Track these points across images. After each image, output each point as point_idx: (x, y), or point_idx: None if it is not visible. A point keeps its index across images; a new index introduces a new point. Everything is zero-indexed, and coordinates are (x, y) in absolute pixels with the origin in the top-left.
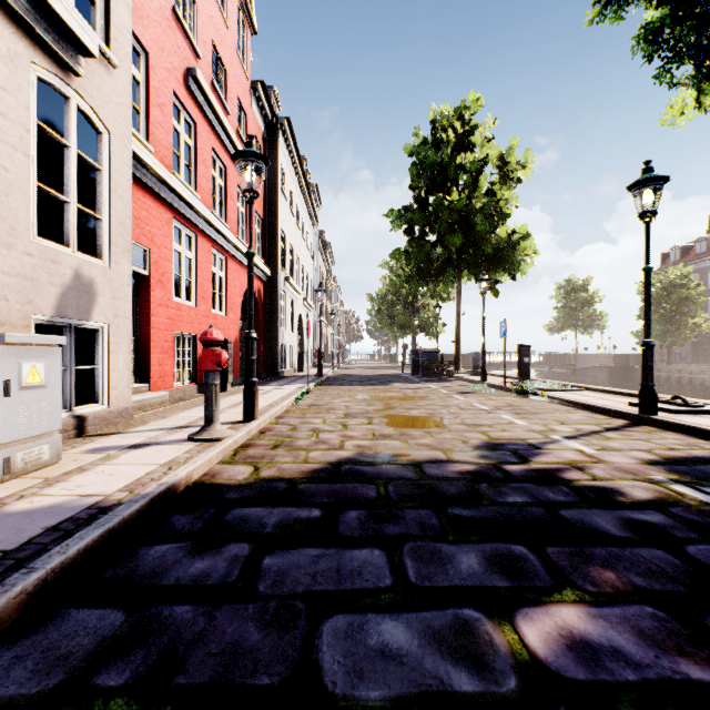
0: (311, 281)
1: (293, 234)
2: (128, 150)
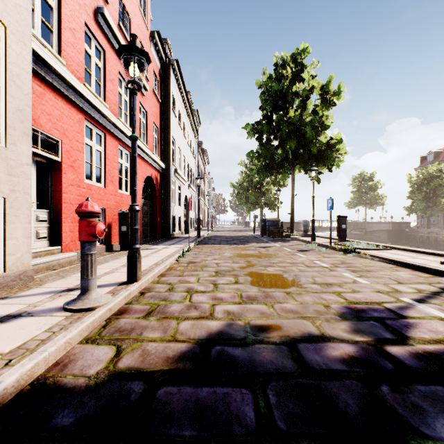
0: (193, 173)
1: (181, 141)
2: (27, 47)
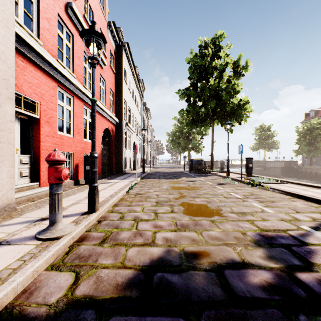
0: (139, 126)
1: (130, 102)
2: (11, 31)
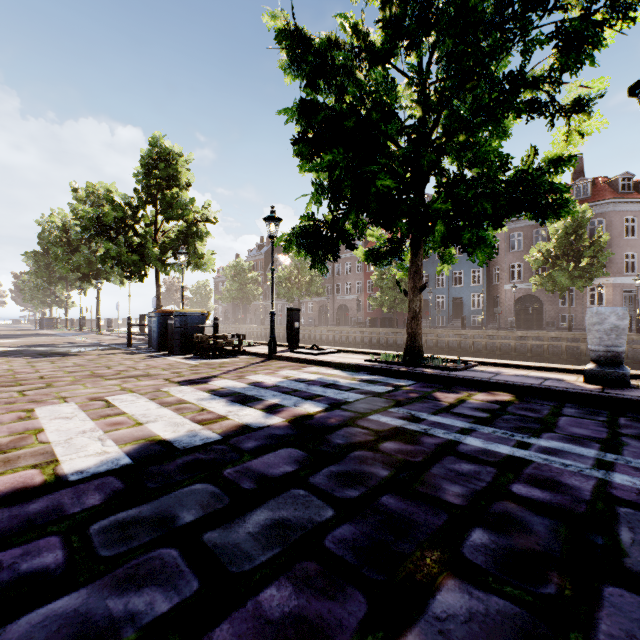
0: None
1: None
2: None
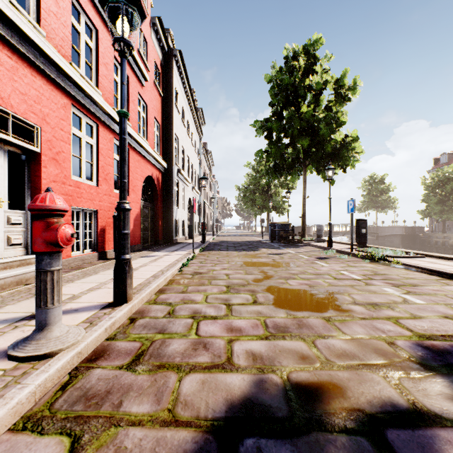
0: (197, 175)
1: (184, 139)
2: None
